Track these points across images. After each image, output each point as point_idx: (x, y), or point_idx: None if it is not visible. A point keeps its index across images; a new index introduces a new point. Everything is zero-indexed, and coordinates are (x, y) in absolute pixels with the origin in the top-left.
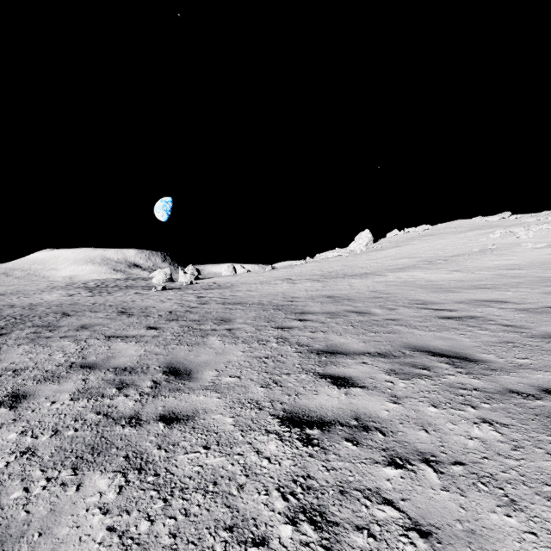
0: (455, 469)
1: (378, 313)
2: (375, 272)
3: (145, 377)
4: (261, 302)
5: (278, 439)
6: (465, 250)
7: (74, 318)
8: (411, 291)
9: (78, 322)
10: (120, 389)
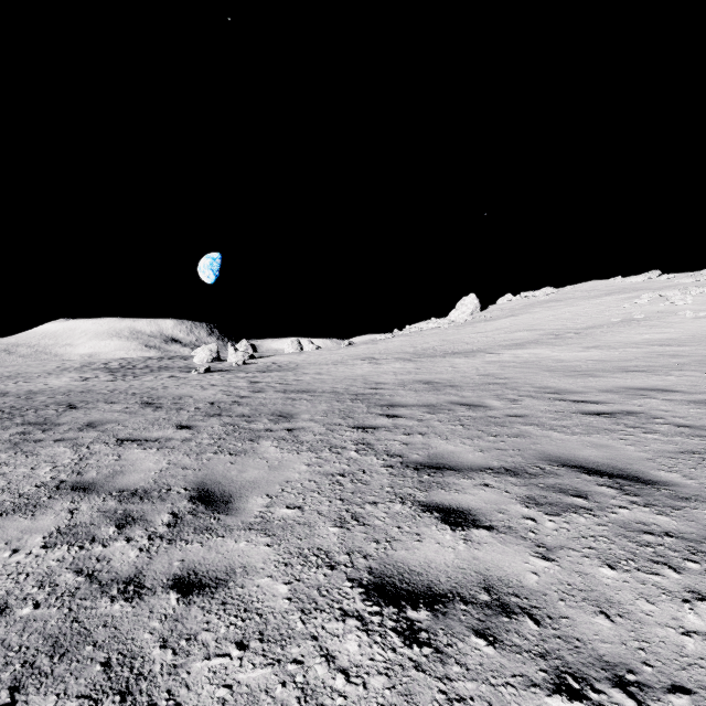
0: (676, 704)
1: (495, 407)
2: (485, 349)
3: (162, 507)
4: (334, 390)
5: (361, 629)
6: (602, 321)
7: (81, 412)
8: (536, 375)
9: (85, 418)
10: (122, 528)
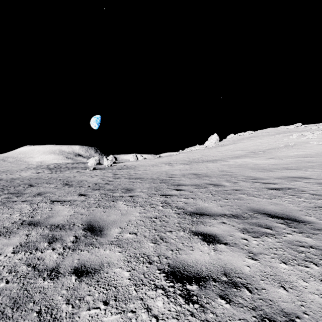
0: None
1: (227, 185)
2: (221, 159)
3: (70, 233)
4: (152, 177)
5: (164, 295)
6: (275, 146)
7: (35, 188)
8: (245, 171)
9: (37, 190)
10: (50, 243)
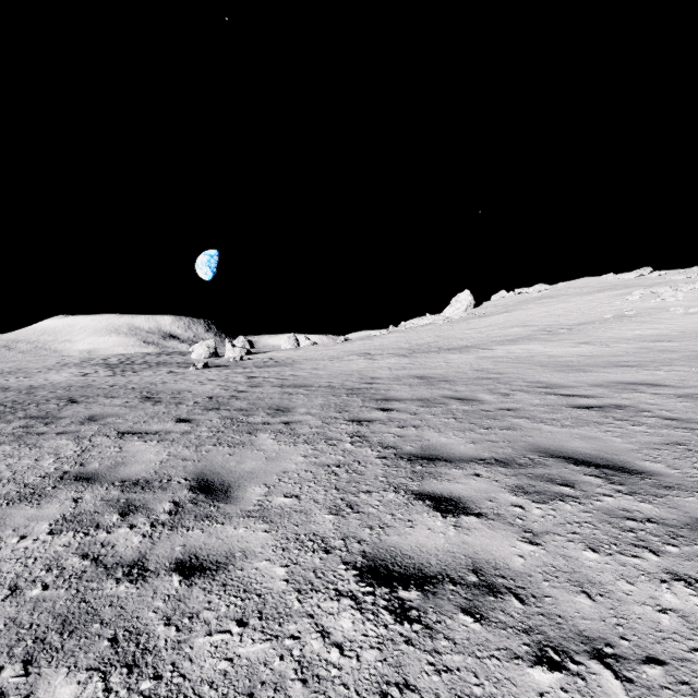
0: (650, 673)
1: (488, 400)
2: (479, 345)
3: (164, 496)
4: (330, 384)
5: (355, 608)
6: (595, 317)
7: (82, 407)
8: (528, 370)
9: (86, 411)
10: (125, 515)
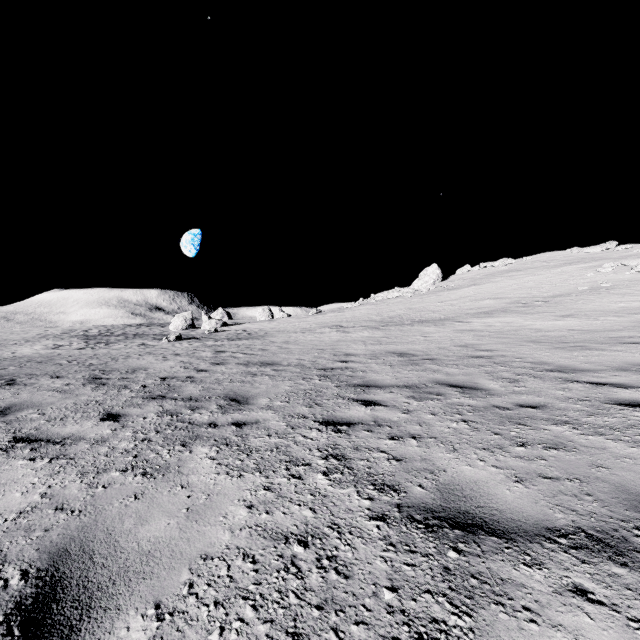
0: None
1: (495, 390)
2: (453, 317)
3: None
4: (301, 362)
5: None
6: (569, 289)
7: (11, 391)
8: (520, 346)
9: (9, 399)
10: None
